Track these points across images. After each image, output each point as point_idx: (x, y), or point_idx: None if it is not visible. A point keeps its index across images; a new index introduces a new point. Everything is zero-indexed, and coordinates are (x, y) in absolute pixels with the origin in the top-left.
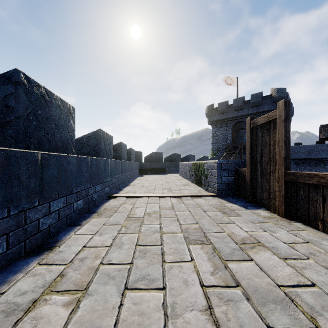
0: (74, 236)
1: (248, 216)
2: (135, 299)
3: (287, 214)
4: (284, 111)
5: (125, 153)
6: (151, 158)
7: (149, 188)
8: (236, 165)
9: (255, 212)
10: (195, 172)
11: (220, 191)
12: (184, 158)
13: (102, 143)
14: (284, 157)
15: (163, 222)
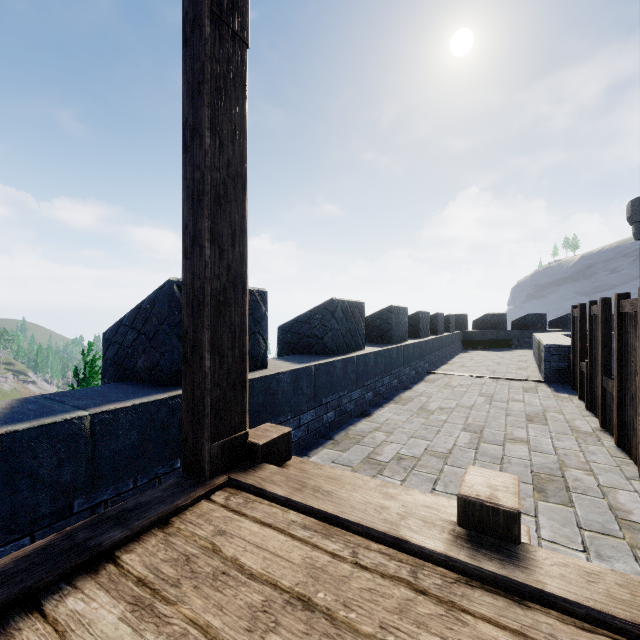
0: (417, 387)
1: (545, 395)
2: (448, 401)
3: (582, 397)
4: (579, 313)
5: (442, 324)
6: (485, 323)
7: (470, 369)
8: (569, 350)
9: (560, 395)
10: (538, 354)
11: (547, 378)
12: (556, 320)
13: (421, 323)
14: (579, 350)
15: (470, 389)
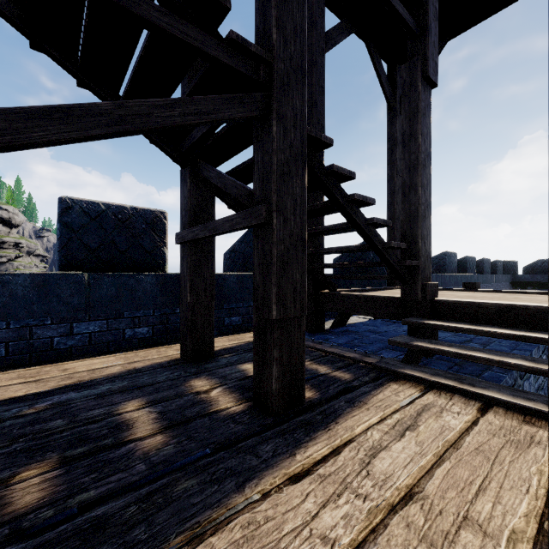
0: None
1: None
2: None
3: None
4: None
5: (488, 267)
6: (535, 268)
7: None
8: None
9: None
10: None
11: None
12: None
13: (468, 264)
14: None
15: None
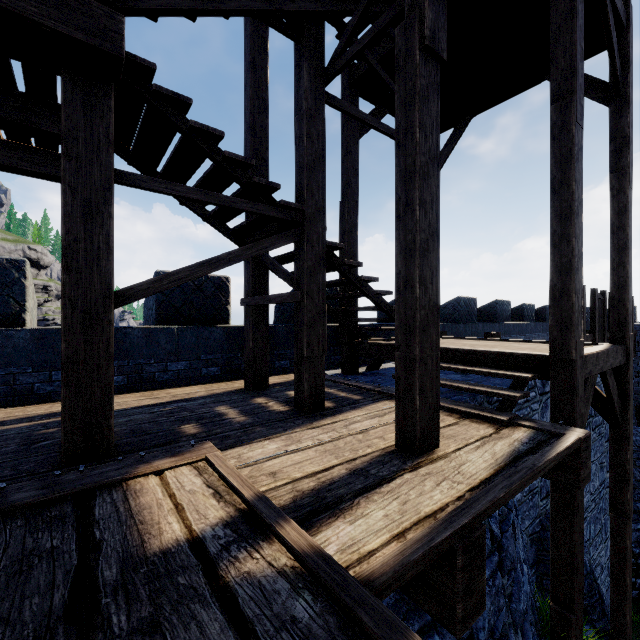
0: None
1: None
2: None
3: None
4: None
5: None
6: None
7: None
8: (634, 327)
9: None
10: None
11: None
12: None
13: (525, 312)
14: None
15: None
